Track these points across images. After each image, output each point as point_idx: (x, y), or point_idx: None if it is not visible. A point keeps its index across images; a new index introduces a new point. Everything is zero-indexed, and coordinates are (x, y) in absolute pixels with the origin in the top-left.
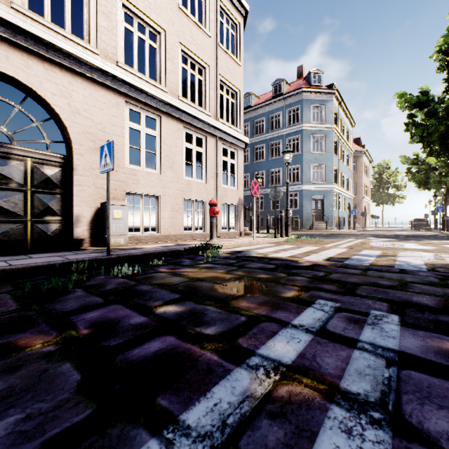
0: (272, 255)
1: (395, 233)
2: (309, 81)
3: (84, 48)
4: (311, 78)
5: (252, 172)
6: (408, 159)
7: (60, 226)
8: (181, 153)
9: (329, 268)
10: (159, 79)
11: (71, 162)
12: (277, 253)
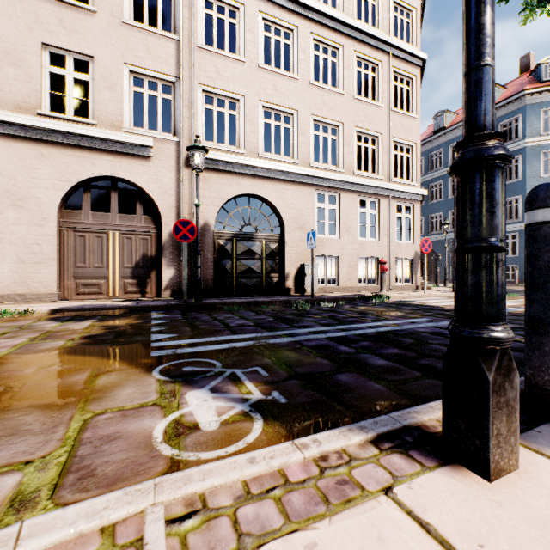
0: (429, 304)
1: None
2: (538, 75)
3: (291, 163)
4: (542, 72)
5: (446, 210)
6: None
7: (278, 280)
8: (356, 218)
9: None
10: (338, 163)
11: (283, 238)
12: (436, 303)
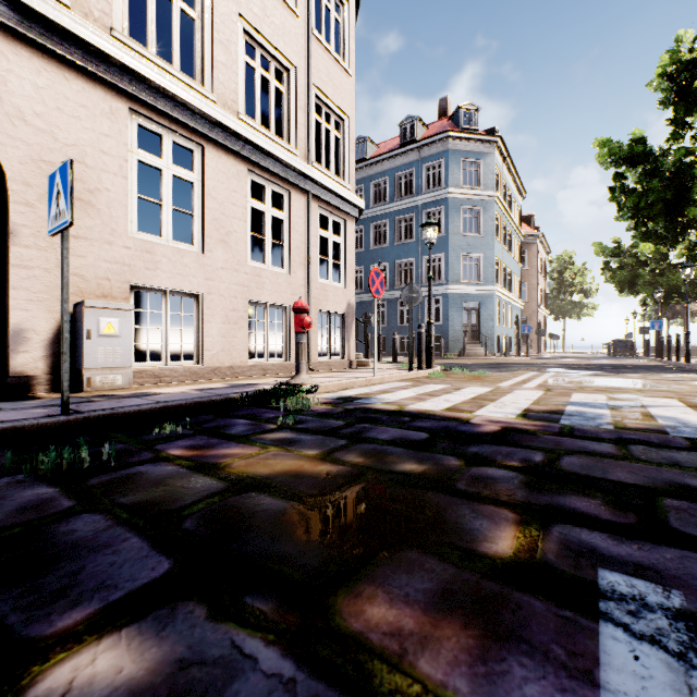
0: (414, 407)
1: (592, 362)
2: (458, 121)
3: None
4: (461, 118)
5: (369, 264)
6: (606, 248)
7: None
8: (243, 217)
9: (543, 438)
10: (201, 77)
11: (6, 219)
12: (422, 402)
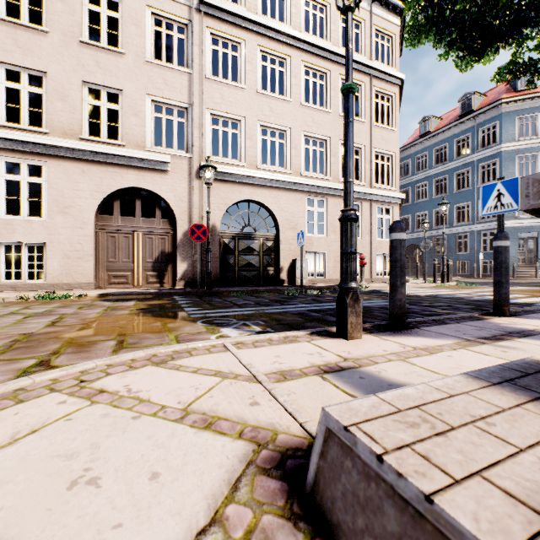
0: None
1: None
2: (514, 85)
3: (284, 172)
4: (517, 82)
5: (431, 209)
6: None
7: (273, 273)
8: None
9: (417, 296)
10: (325, 172)
11: (278, 237)
12: None
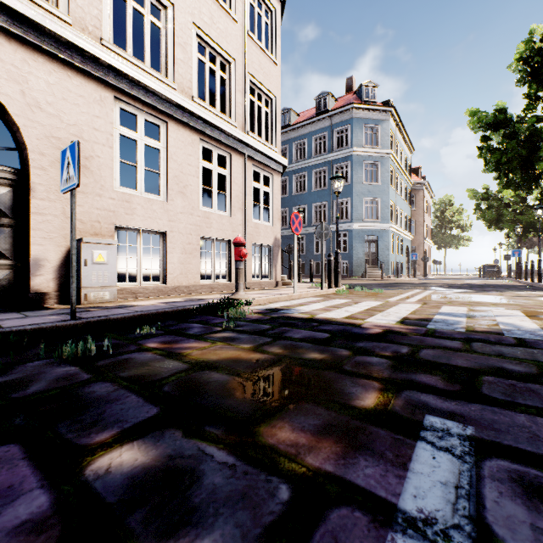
0: (322, 315)
1: (465, 283)
2: (361, 95)
3: (48, 12)
4: (363, 93)
5: (292, 206)
6: (477, 193)
7: (10, 275)
8: (196, 174)
9: (411, 338)
10: (165, 71)
11: (27, 179)
12: (328, 312)
